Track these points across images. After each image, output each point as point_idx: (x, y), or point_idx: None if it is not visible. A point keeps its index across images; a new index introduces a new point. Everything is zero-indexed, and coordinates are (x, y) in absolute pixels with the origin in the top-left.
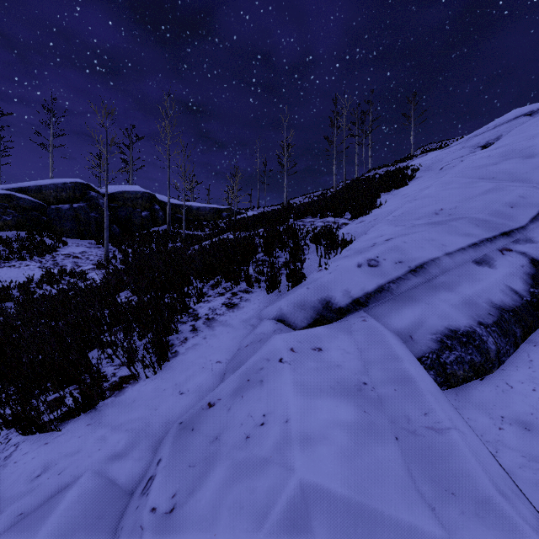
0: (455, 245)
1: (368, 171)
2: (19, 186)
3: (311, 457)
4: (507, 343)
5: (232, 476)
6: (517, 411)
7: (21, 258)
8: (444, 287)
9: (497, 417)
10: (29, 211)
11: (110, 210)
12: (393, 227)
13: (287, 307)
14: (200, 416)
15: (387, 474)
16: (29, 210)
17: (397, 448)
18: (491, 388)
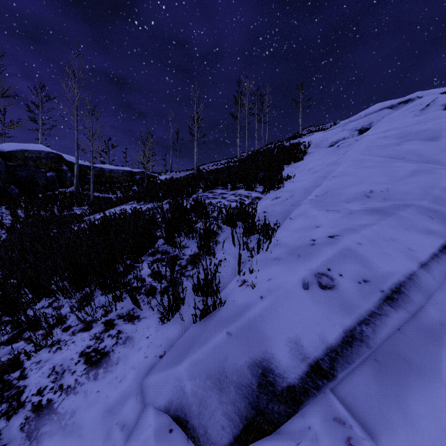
0: (424, 249)
1: (266, 145)
2: None
3: None
4: None
5: None
6: None
7: None
8: None
9: None
10: None
11: (7, 170)
12: (326, 213)
13: (192, 384)
14: None
15: None
16: None
17: None
18: None
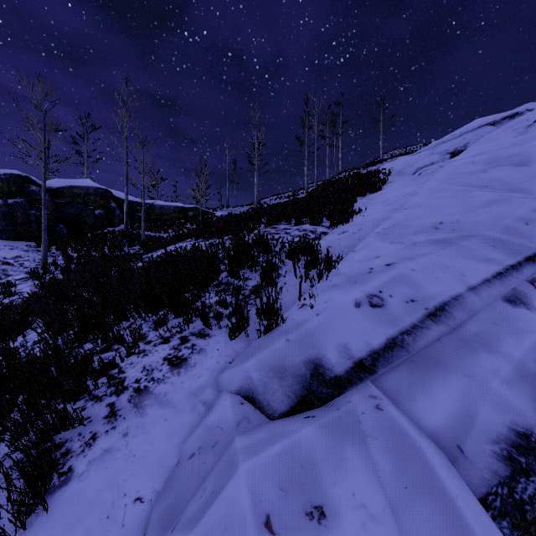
0: (477, 275)
1: (339, 173)
2: None
3: None
4: None
5: None
6: None
7: None
8: (481, 344)
9: None
10: None
11: (56, 208)
12: (389, 245)
13: (258, 374)
14: None
15: None
16: None
17: None
18: None
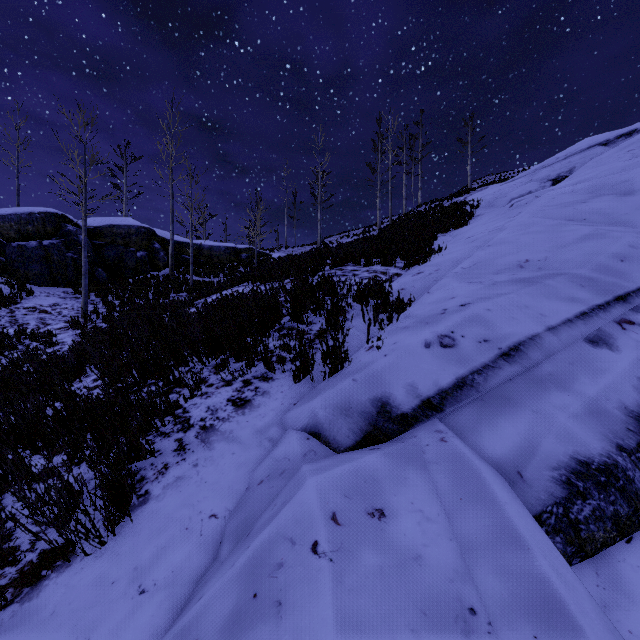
0: (558, 315)
1: (418, 206)
2: None
3: None
4: None
5: None
6: None
7: None
8: (554, 383)
9: None
10: None
11: (94, 250)
12: (467, 285)
13: (324, 412)
14: None
15: None
16: None
17: None
18: None
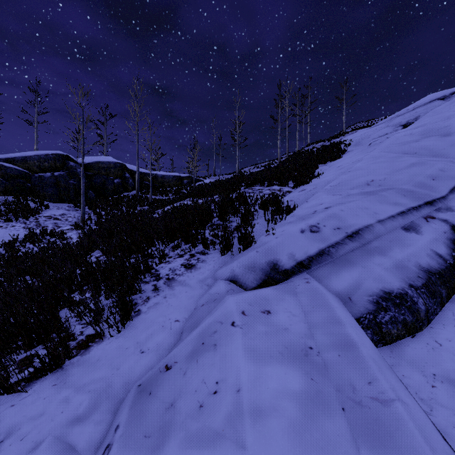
0: (385, 213)
1: (307, 145)
2: (7, 157)
3: (262, 433)
4: (434, 303)
5: (185, 451)
6: (447, 369)
7: (8, 220)
8: (377, 252)
9: (429, 374)
10: (15, 179)
11: (87, 178)
12: (331, 196)
13: (239, 269)
14: (157, 379)
15: (337, 452)
16: (15, 177)
17: (345, 420)
18: (422, 346)
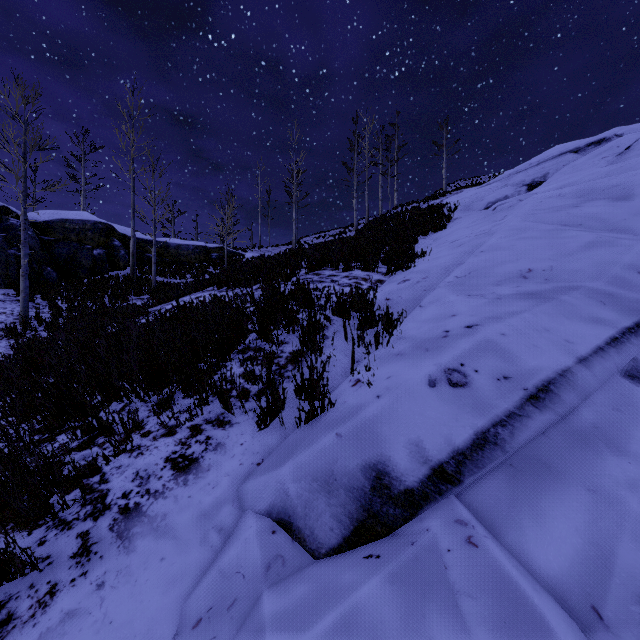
0: (586, 341)
1: (394, 207)
2: None
3: None
4: None
5: None
6: None
7: None
8: (604, 441)
9: None
10: None
11: (43, 246)
12: (466, 299)
13: (297, 487)
14: None
15: None
16: None
17: None
18: None
